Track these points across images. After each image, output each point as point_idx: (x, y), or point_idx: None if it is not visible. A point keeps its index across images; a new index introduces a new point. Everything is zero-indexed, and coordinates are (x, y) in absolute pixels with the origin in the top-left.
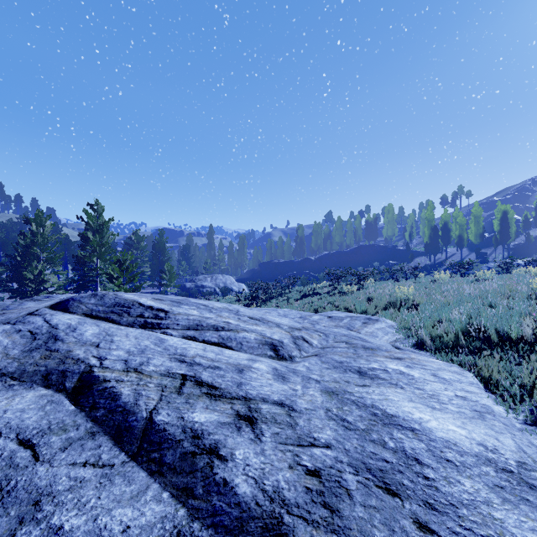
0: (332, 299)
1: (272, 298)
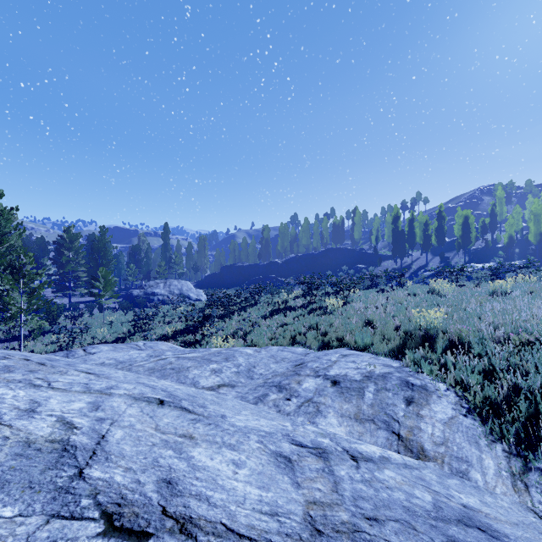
0: (314, 320)
1: (233, 312)
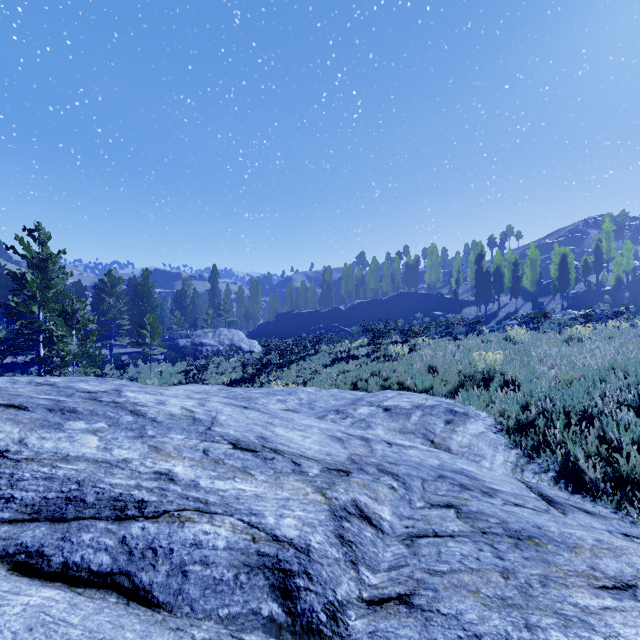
0: (377, 366)
1: (291, 362)
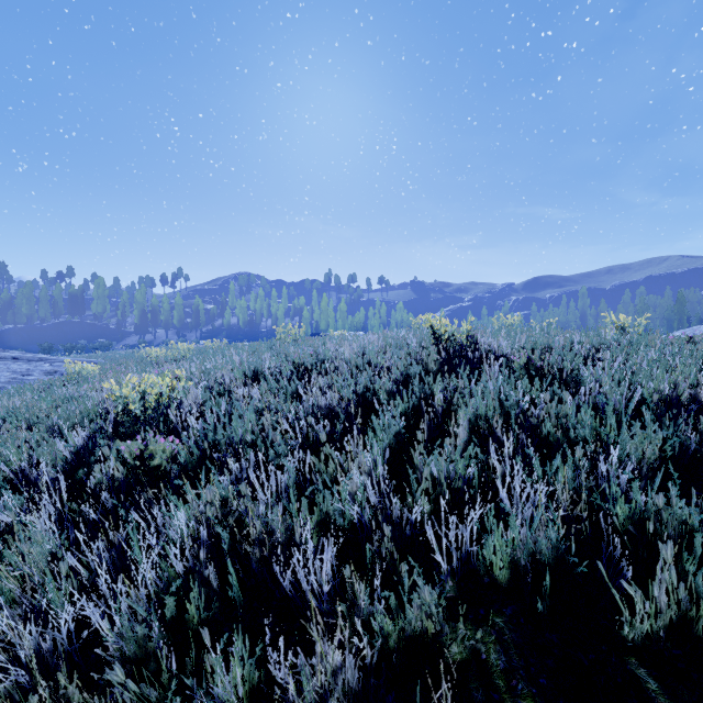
0: None
1: None
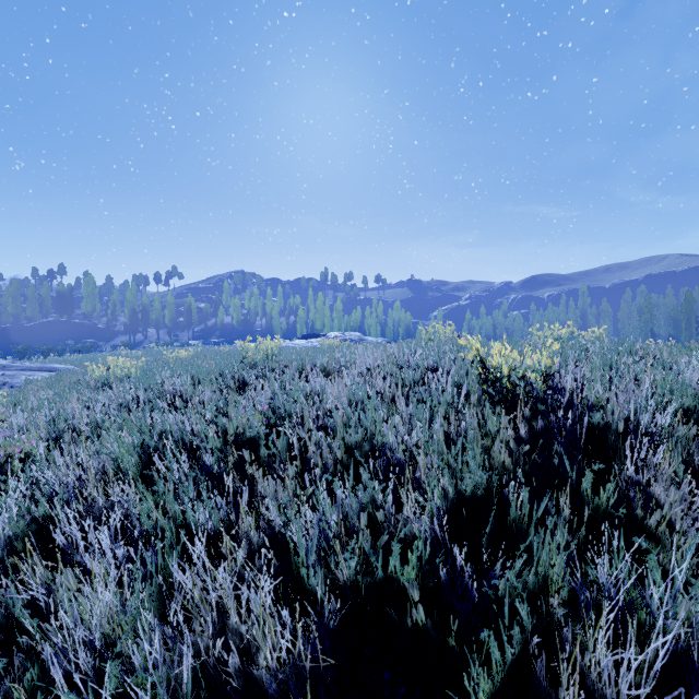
0: None
1: None
